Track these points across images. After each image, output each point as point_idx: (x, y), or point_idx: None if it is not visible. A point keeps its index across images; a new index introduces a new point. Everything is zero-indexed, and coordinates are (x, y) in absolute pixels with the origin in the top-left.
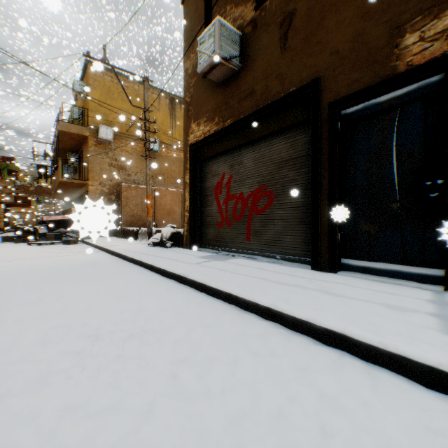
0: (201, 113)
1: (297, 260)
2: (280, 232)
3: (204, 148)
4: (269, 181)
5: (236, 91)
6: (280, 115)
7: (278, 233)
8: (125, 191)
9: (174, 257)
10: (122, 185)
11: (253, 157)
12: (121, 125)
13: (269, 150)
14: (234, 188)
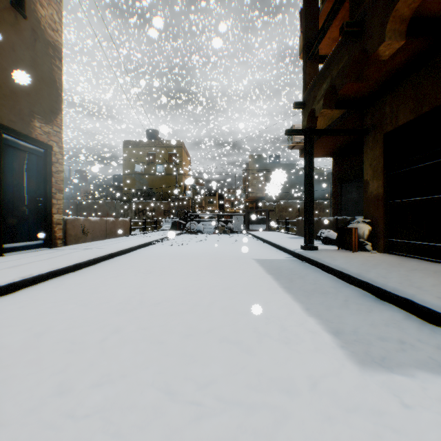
0: None
1: None
2: None
3: None
4: None
5: None
6: None
7: None
8: None
9: None
10: None
11: None
12: None
13: None
14: None
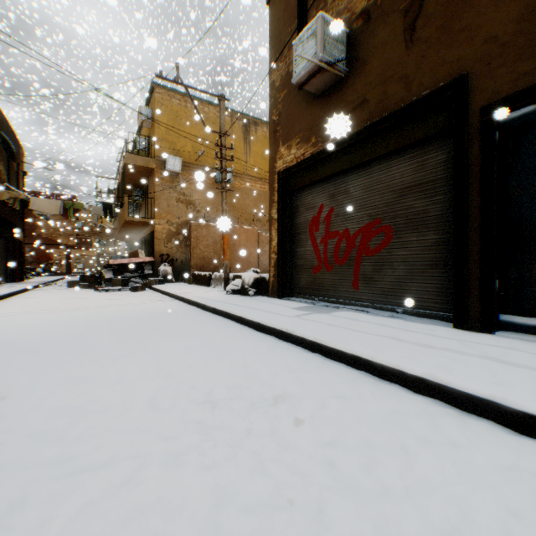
0: (293, 134)
1: (428, 315)
2: (401, 279)
3: (296, 175)
4: (385, 214)
5: (341, 102)
6: (403, 129)
7: (398, 280)
8: (195, 230)
9: (265, 308)
10: (191, 224)
11: (362, 184)
12: (189, 154)
13: (386, 174)
14: (335, 224)
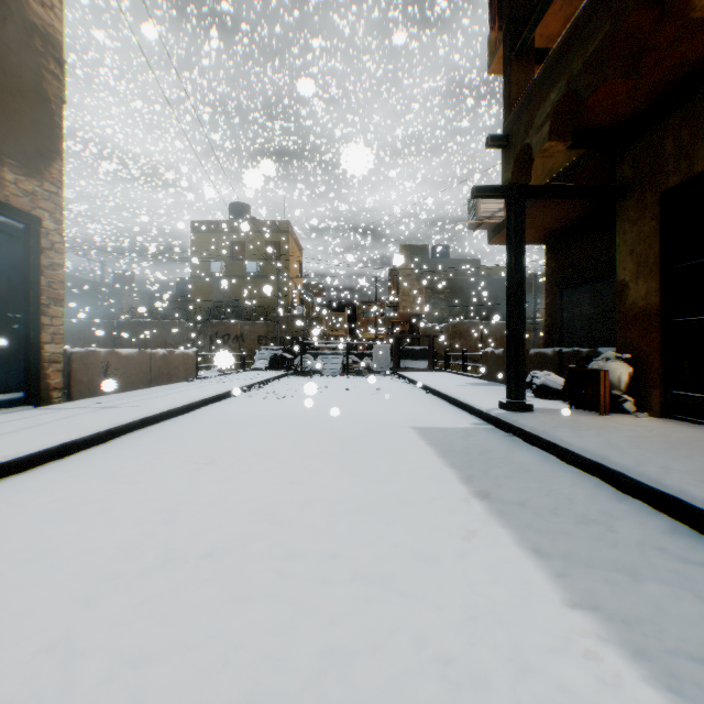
0: None
1: None
2: None
3: None
4: None
5: None
6: None
7: None
8: None
9: None
10: None
11: None
12: None
13: None
14: None
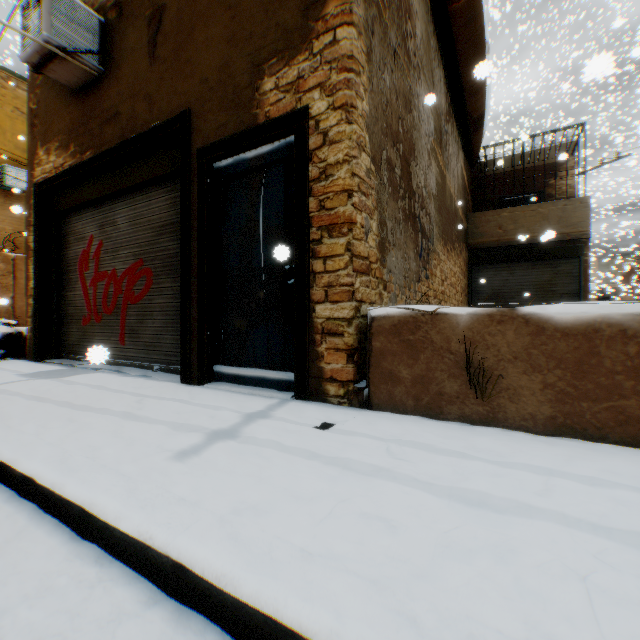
0: (53, 134)
1: (178, 371)
2: (160, 331)
3: (61, 192)
4: (147, 254)
5: (99, 108)
6: (154, 157)
7: (158, 332)
8: None
9: None
10: None
11: (128, 216)
12: None
13: (148, 207)
14: (105, 262)
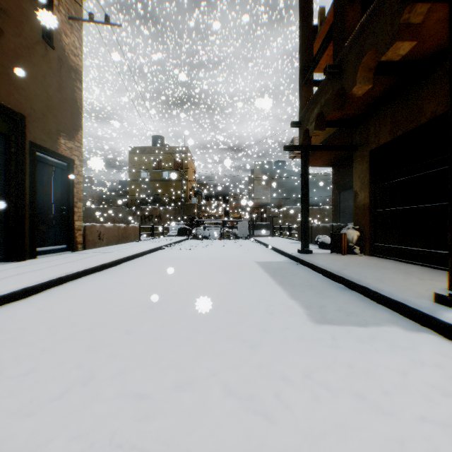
0: None
1: None
2: None
3: None
4: None
5: None
6: None
7: None
8: None
9: None
10: None
11: None
12: None
13: None
14: None
